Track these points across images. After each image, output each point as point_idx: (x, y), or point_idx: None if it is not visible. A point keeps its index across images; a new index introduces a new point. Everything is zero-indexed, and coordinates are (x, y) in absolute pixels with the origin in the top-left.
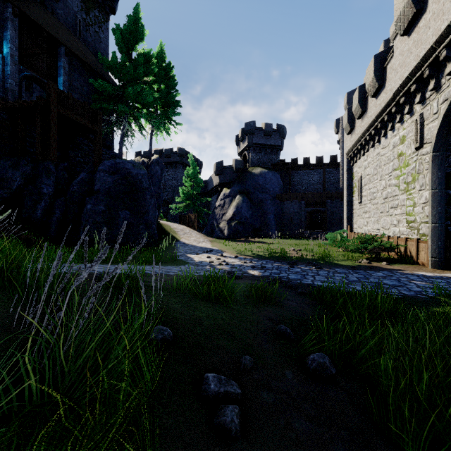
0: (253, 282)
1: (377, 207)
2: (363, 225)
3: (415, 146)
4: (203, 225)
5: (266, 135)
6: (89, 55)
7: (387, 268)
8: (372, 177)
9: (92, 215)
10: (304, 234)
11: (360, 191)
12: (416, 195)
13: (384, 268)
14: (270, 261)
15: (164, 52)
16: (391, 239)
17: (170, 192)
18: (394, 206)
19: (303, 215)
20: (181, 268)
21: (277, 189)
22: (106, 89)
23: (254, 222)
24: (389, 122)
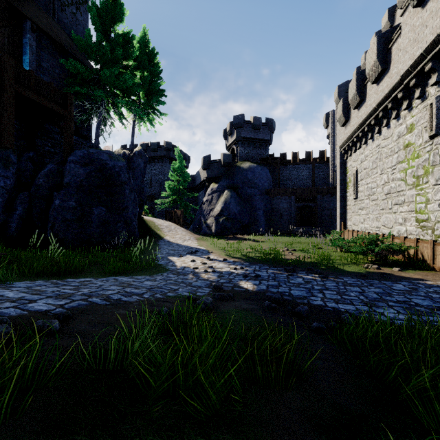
0: (248, 307)
1: (377, 203)
2: (359, 223)
3: (429, 134)
4: (190, 221)
5: (254, 129)
6: (62, 35)
7: (403, 277)
8: (370, 171)
9: (61, 212)
10: (293, 230)
11: (355, 186)
12: (430, 190)
13: (400, 277)
14: (264, 267)
15: (148, 38)
16: (396, 239)
17: (157, 187)
18: (399, 202)
19: (293, 211)
20: (156, 280)
21: (267, 184)
22: (80, 72)
23: (243, 218)
24: (393, 110)
